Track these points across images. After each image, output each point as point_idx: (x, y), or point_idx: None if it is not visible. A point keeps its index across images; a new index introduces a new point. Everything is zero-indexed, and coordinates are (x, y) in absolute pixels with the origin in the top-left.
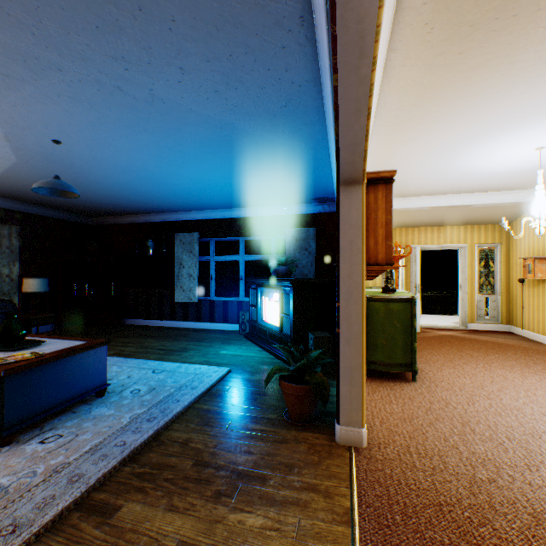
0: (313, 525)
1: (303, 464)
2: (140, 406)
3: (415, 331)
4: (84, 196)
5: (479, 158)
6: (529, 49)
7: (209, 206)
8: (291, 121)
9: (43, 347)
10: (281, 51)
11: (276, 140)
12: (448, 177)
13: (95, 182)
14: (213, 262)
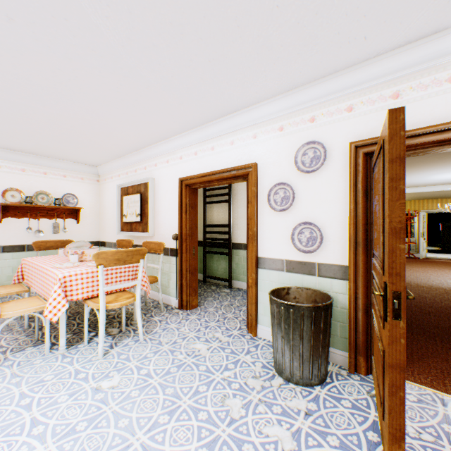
0: None
1: None
2: None
3: None
4: None
5: (429, 178)
6: (408, 169)
7: None
8: None
9: None
10: None
11: None
12: (423, 182)
13: None
14: None
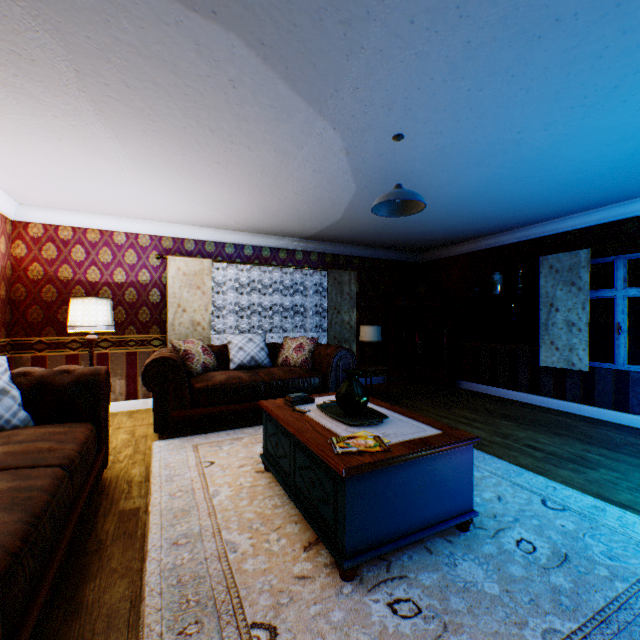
0: None
1: None
2: (551, 603)
3: None
4: (416, 224)
5: None
6: None
7: (618, 195)
8: None
9: (384, 427)
10: None
11: None
12: None
13: (432, 198)
14: (622, 299)
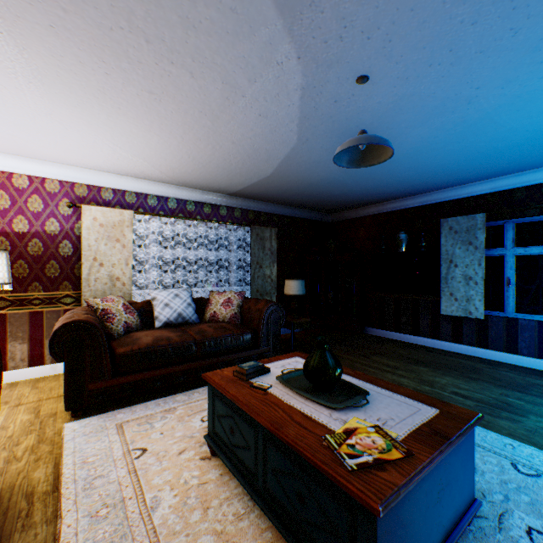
0: None
1: None
2: None
3: None
4: (338, 185)
5: None
6: None
7: (514, 167)
8: None
9: (372, 408)
10: None
11: None
12: None
13: None
14: (510, 257)
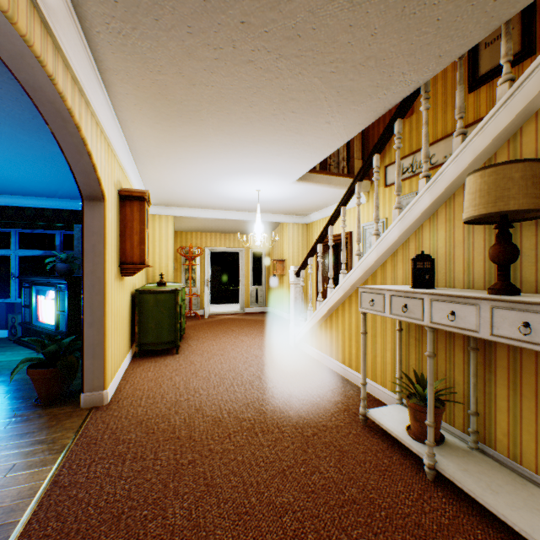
0: (28, 462)
1: (39, 430)
2: None
3: (179, 315)
4: None
5: (227, 189)
6: (212, 137)
7: None
8: (46, 131)
9: None
10: (11, 80)
11: (35, 142)
12: (215, 198)
13: None
14: None
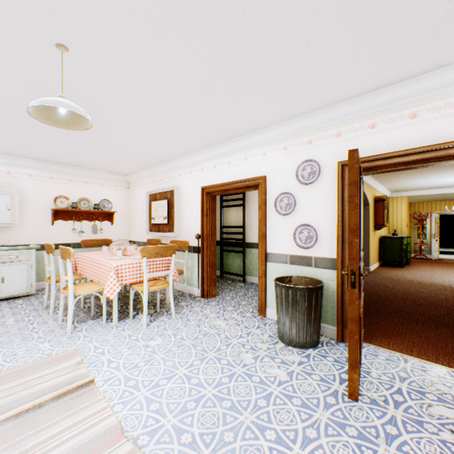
0: None
1: None
2: None
3: (402, 249)
4: None
5: (437, 182)
6: (412, 174)
7: None
8: None
9: None
10: None
11: None
12: (432, 185)
13: None
14: None
